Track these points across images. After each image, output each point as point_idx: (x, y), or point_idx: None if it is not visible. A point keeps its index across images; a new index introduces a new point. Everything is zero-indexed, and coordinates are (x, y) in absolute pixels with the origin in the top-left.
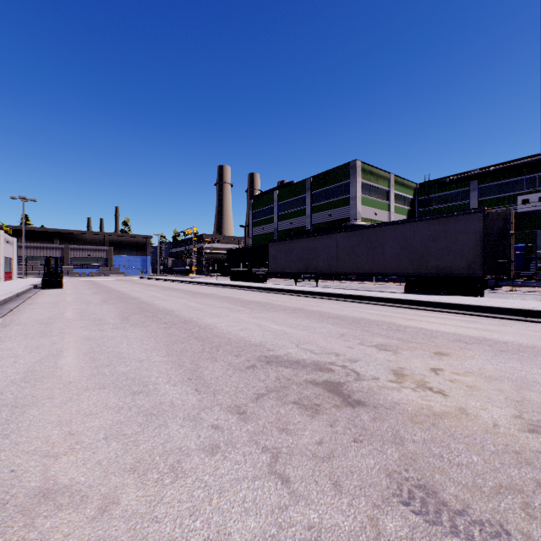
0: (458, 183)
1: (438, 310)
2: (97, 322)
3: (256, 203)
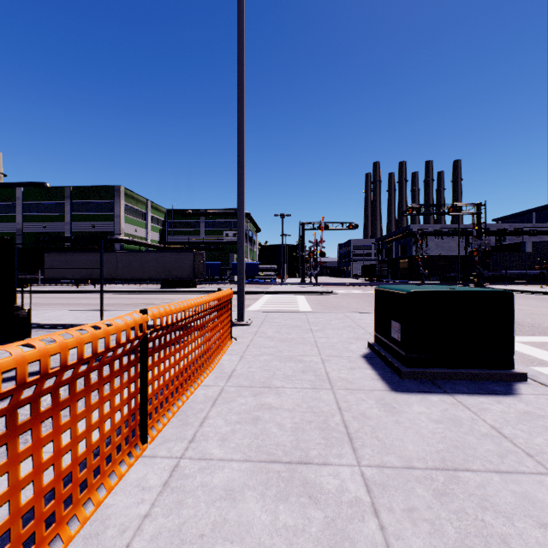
0: (194, 216)
1: (175, 294)
2: None
3: None
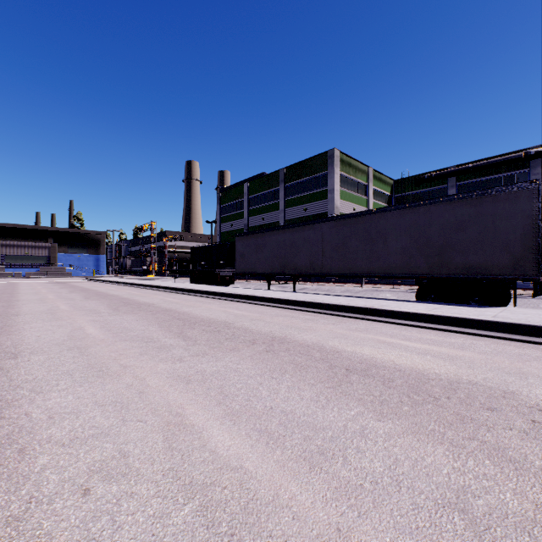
0: (436, 179)
1: (523, 339)
2: None
3: (224, 196)
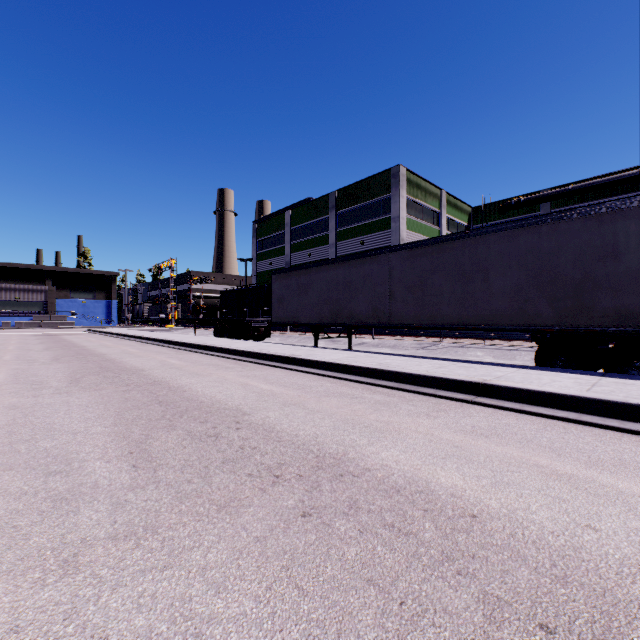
0: (526, 205)
1: None
2: None
3: (261, 228)
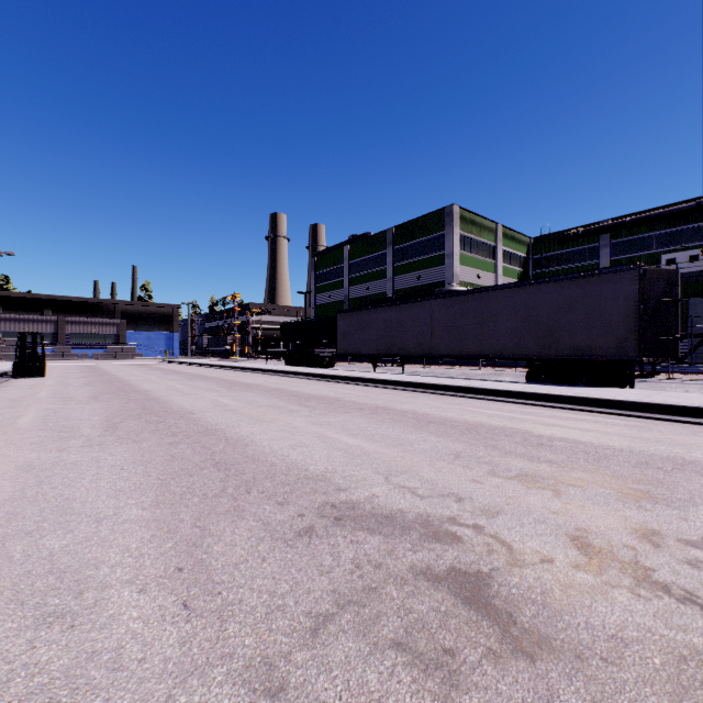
0: (585, 237)
1: (585, 409)
2: (63, 434)
3: (320, 262)
